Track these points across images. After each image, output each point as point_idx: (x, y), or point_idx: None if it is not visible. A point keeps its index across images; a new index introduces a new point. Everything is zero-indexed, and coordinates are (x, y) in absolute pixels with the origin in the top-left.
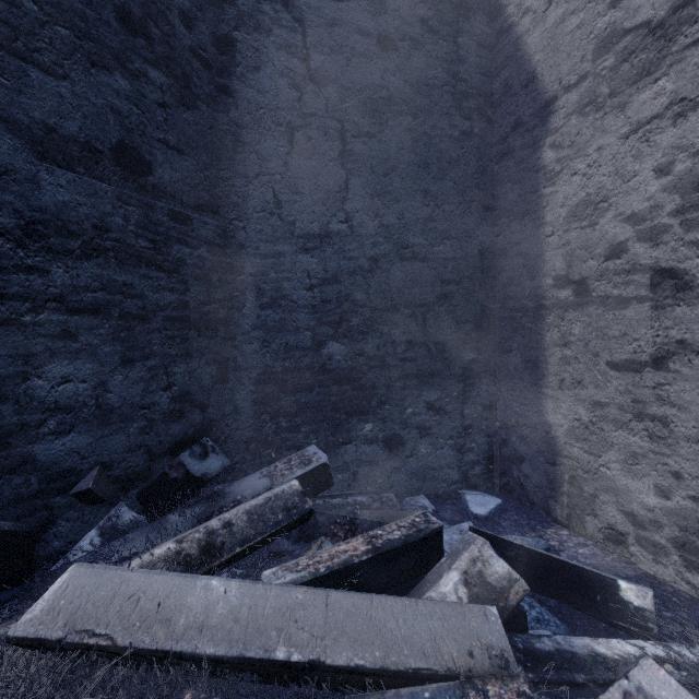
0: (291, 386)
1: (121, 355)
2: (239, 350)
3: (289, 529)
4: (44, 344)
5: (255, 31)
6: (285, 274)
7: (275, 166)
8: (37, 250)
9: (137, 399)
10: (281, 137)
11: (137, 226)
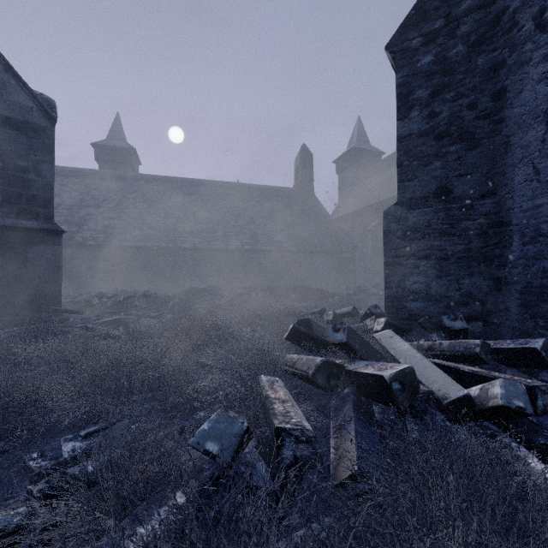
0: (546, 297)
1: (435, 274)
2: (508, 272)
3: (472, 361)
4: (409, 270)
5: (518, 69)
6: (542, 219)
7: (534, 147)
8: (407, 240)
9: (442, 293)
10: (538, 125)
11: (442, 220)
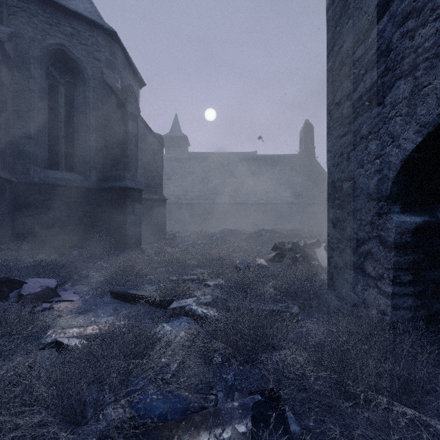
0: None
1: None
2: None
3: None
4: None
5: None
6: None
7: None
8: None
9: None
10: None
11: None
